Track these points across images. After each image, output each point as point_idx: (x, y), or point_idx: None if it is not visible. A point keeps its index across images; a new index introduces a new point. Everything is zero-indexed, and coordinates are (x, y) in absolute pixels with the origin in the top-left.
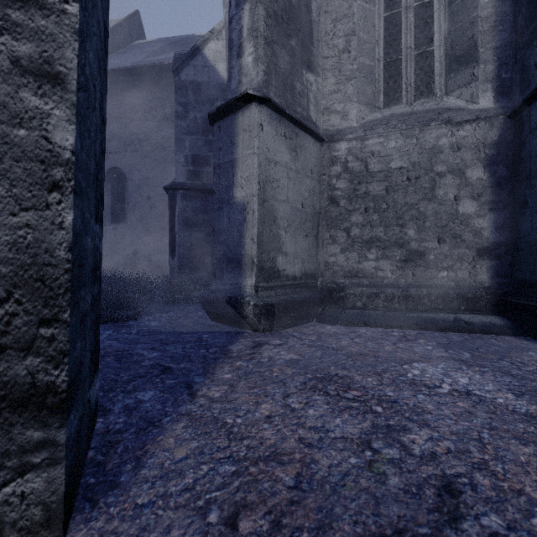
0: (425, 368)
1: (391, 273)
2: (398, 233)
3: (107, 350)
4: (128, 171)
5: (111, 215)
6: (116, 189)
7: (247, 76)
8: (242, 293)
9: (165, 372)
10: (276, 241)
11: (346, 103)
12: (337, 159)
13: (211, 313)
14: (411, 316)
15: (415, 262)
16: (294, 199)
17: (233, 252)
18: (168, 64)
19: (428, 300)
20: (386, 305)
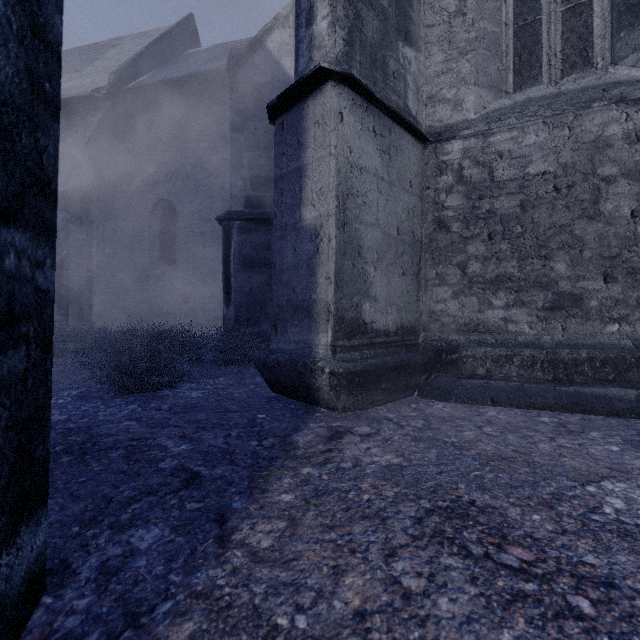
0: (631, 495)
1: (529, 326)
2: (541, 269)
3: (119, 437)
4: (179, 203)
5: (159, 256)
6: (165, 225)
7: (320, 49)
8: (314, 355)
9: (190, 485)
10: (361, 280)
11: (459, 87)
12: (447, 165)
13: (271, 381)
14: (565, 391)
15: (567, 310)
16: (386, 221)
17: (301, 297)
18: (224, 70)
19: (589, 368)
20: (522, 374)
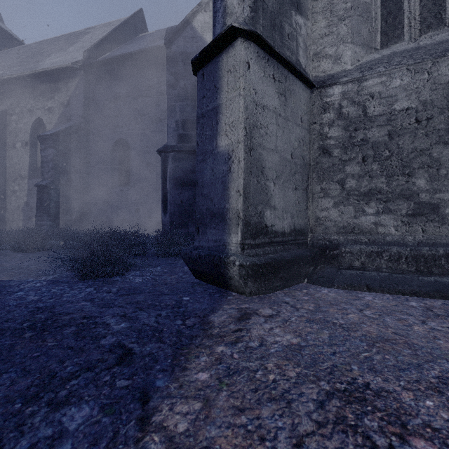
0: None
1: (395, 229)
2: (404, 184)
3: (74, 315)
4: (132, 141)
5: (118, 179)
6: (122, 157)
7: (231, 16)
8: (227, 251)
9: (122, 362)
10: (264, 193)
11: (338, 46)
12: (330, 105)
13: (195, 271)
14: (426, 281)
15: (426, 216)
16: (283, 148)
17: (217, 206)
18: (164, 46)
19: (446, 262)
20: (390, 266)
